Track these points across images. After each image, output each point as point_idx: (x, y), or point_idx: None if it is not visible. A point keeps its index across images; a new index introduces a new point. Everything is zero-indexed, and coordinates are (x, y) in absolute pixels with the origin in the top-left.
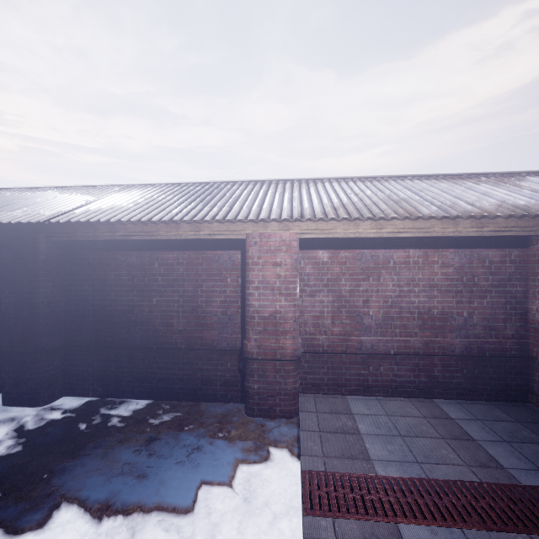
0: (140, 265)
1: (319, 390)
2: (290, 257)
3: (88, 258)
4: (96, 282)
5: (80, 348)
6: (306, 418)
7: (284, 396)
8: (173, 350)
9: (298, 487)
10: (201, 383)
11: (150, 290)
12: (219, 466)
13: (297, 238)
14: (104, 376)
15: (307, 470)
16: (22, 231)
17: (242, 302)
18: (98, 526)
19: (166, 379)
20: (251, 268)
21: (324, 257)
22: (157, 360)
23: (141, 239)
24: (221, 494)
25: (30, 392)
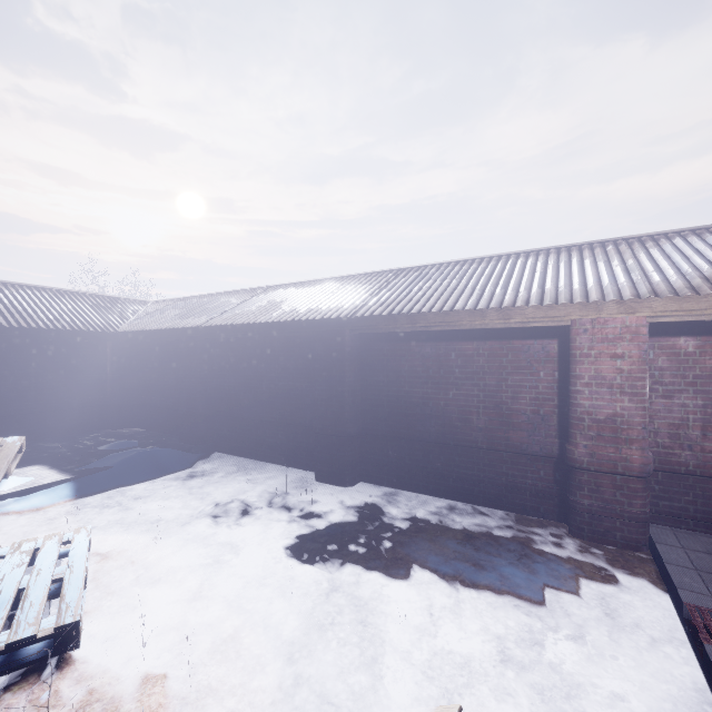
0: (435, 356)
1: (679, 523)
2: (636, 347)
3: (382, 349)
4: (390, 373)
5: (375, 437)
6: (668, 551)
7: (627, 520)
8: (471, 449)
9: (672, 624)
10: (506, 490)
11: (446, 382)
12: (560, 576)
13: (647, 323)
14: (399, 467)
15: (692, 604)
16: (330, 325)
17: (559, 401)
18: (457, 593)
19: (464, 479)
20: (579, 360)
21: (688, 346)
22: (453, 457)
23: (442, 330)
24: (572, 603)
25: (339, 473)
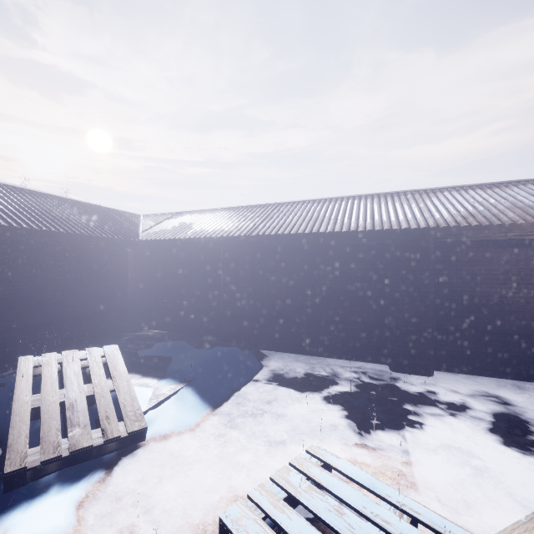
0: (514, 261)
1: None
2: None
3: (455, 255)
4: (465, 276)
5: (447, 331)
6: None
7: None
8: None
9: None
10: None
11: (526, 283)
12: None
13: None
14: (474, 356)
15: None
16: (410, 234)
17: None
18: None
19: None
20: None
21: None
22: None
23: None
24: None
25: (423, 364)
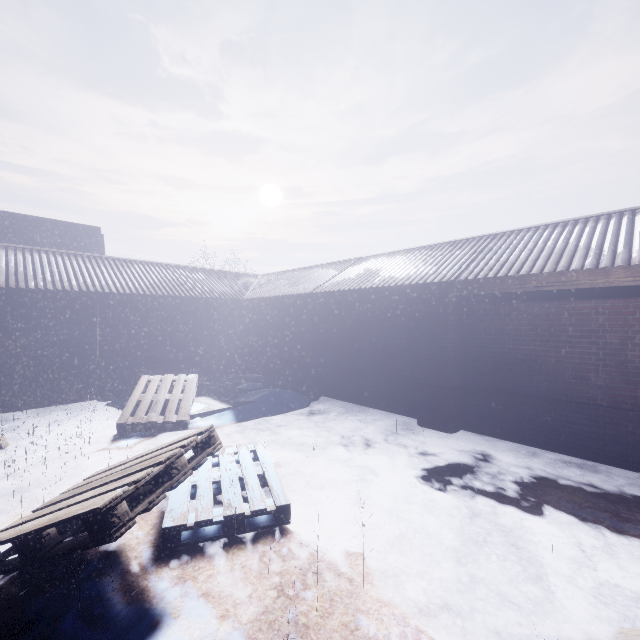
0: (544, 315)
1: None
2: None
3: (484, 309)
4: (493, 331)
5: (476, 390)
6: None
7: None
8: (588, 406)
9: None
10: (632, 449)
11: (557, 340)
12: None
13: None
14: (502, 419)
15: None
16: (432, 288)
17: None
18: (603, 537)
19: (579, 435)
20: None
21: None
22: (566, 413)
23: (554, 289)
24: None
25: (441, 420)
